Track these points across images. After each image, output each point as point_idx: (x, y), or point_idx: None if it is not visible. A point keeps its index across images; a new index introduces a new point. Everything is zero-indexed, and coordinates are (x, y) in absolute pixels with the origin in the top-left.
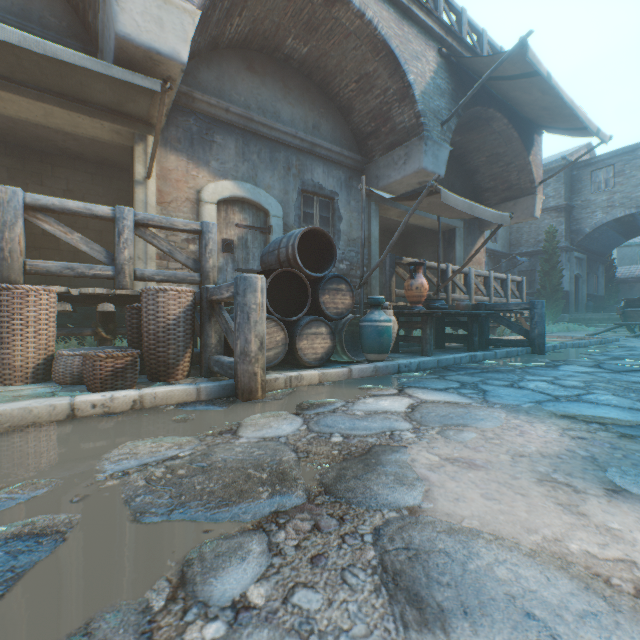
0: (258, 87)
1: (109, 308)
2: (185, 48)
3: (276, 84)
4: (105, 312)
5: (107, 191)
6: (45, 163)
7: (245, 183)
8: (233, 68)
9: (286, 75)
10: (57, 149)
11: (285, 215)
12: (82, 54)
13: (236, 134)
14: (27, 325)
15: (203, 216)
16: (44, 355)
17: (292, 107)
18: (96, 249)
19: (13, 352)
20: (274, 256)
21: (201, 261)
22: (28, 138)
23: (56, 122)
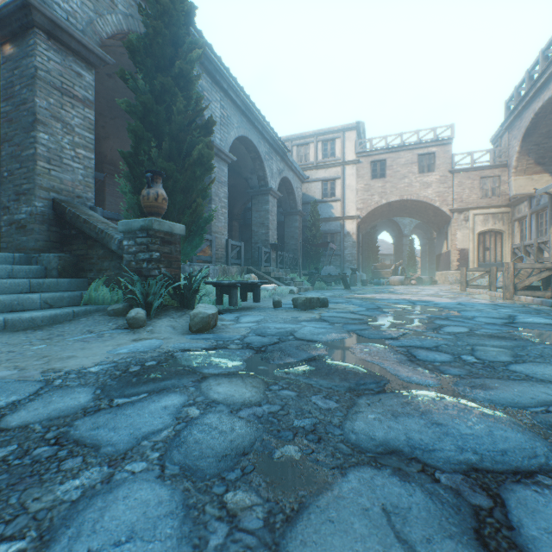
0: None
1: None
2: None
3: None
4: None
5: None
6: None
7: None
8: None
9: None
10: None
11: None
12: None
13: None
14: None
15: None
16: None
17: None
18: None
19: None
20: None
21: None
22: None
23: None
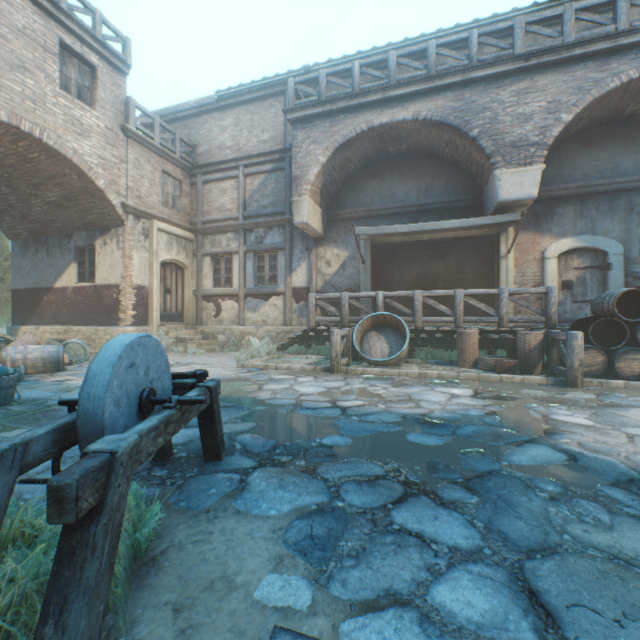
0: (595, 155)
1: (495, 337)
2: (535, 189)
3: (615, 143)
4: (491, 338)
5: (476, 254)
6: (444, 248)
7: (582, 236)
8: (570, 153)
9: (627, 130)
10: (451, 239)
11: (625, 250)
12: (481, 217)
13: (573, 201)
14: (469, 346)
15: (545, 268)
16: (474, 358)
17: (634, 154)
18: (489, 309)
19: (465, 356)
20: (598, 307)
21: (545, 309)
22: (438, 239)
23: (458, 235)
